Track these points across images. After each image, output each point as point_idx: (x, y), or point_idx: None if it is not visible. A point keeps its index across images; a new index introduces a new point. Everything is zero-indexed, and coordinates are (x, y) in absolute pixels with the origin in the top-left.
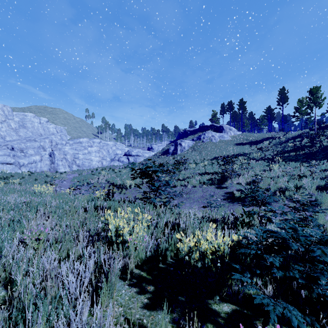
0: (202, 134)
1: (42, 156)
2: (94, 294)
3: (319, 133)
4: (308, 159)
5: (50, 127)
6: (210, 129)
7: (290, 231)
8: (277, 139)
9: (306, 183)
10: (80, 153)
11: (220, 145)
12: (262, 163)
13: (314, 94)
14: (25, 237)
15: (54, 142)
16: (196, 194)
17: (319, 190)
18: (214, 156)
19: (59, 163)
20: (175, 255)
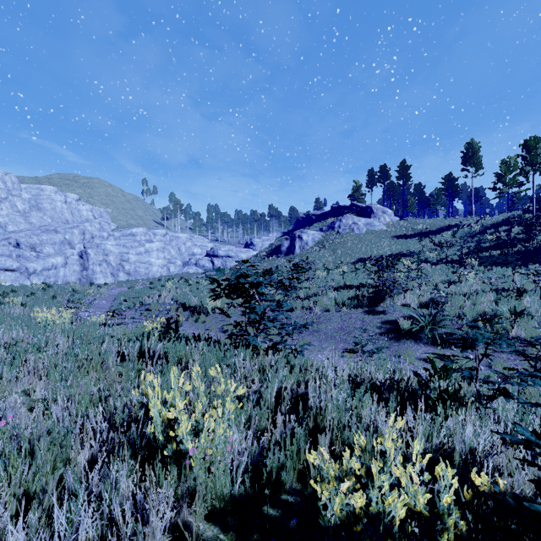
0: (337, 219)
1: (67, 257)
2: None
3: None
4: (525, 261)
5: (83, 209)
6: (351, 212)
7: None
8: (466, 228)
9: (530, 304)
10: (131, 252)
11: (367, 239)
12: (443, 268)
13: (531, 149)
14: None
15: (88, 234)
16: (330, 324)
17: None
18: (358, 256)
19: (95, 269)
20: (300, 476)
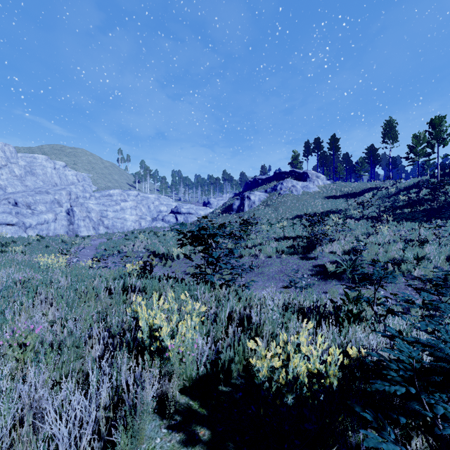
0: (279, 183)
1: (56, 214)
2: (105, 449)
3: (444, 181)
4: (430, 217)
5: (69, 174)
6: (290, 176)
7: (449, 340)
8: (384, 190)
9: (430, 252)
10: (109, 210)
11: (303, 199)
12: (364, 223)
13: (436, 126)
14: (1, 341)
15: (74, 195)
16: (272, 268)
17: (449, 262)
18: (296, 213)
19: (80, 224)
20: (245, 369)
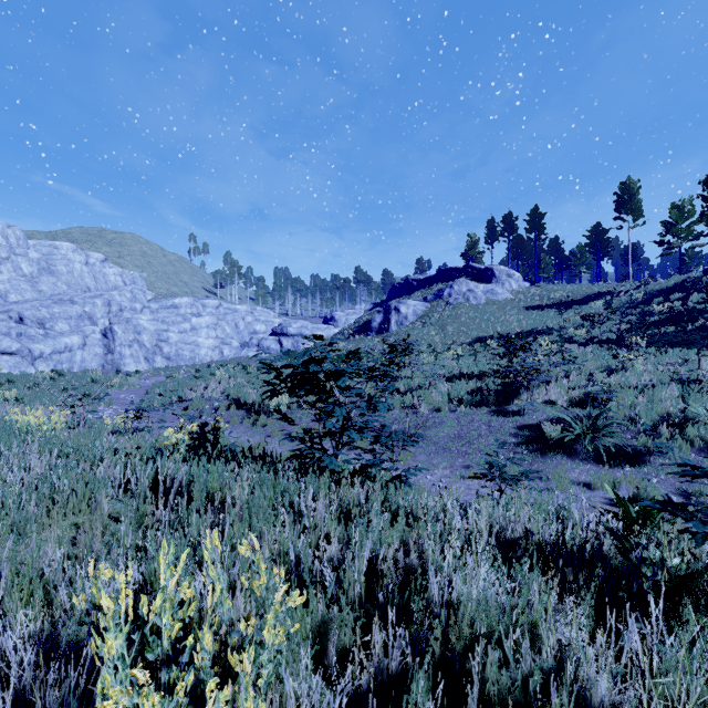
0: (446, 285)
1: (86, 336)
2: None
3: None
4: None
5: (110, 273)
6: (465, 275)
7: None
8: (623, 296)
9: None
10: (173, 330)
11: (487, 312)
12: (596, 351)
13: None
14: None
15: (115, 306)
16: (443, 430)
17: None
18: (475, 335)
19: (124, 353)
20: None
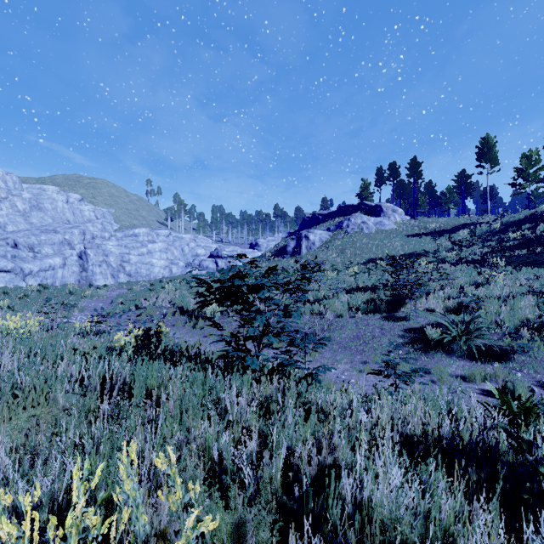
0: (345, 219)
1: (65, 258)
2: None
3: None
4: None
5: (86, 209)
6: (359, 211)
7: None
8: (484, 227)
9: None
10: (133, 253)
11: (377, 239)
12: (465, 269)
13: None
14: None
15: (89, 234)
16: (344, 332)
17: None
18: (368, 257)
19: (95, 271)
20: None
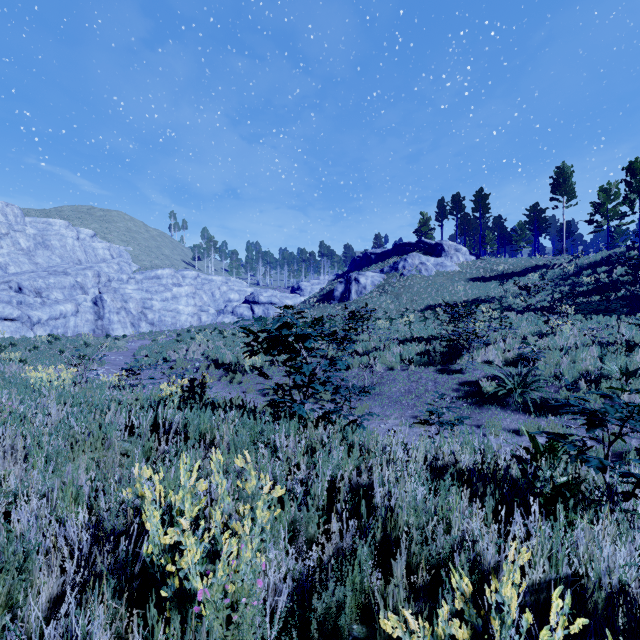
0: (401, 259)
1: (78, 304)
2: None
3: None
4: (632, 309)
5: (99, 247)
6: (417, 250)
7: None
8: (557, 269)
9: None
10: (156, 298)
11: (437, 282)
12: (531, 317)
13: (638, 173)
14: None
15: (104, 277)
16: (395, 386)
17: None
18: (426, 303)
19: (112, 319)
20: (364, 614)
